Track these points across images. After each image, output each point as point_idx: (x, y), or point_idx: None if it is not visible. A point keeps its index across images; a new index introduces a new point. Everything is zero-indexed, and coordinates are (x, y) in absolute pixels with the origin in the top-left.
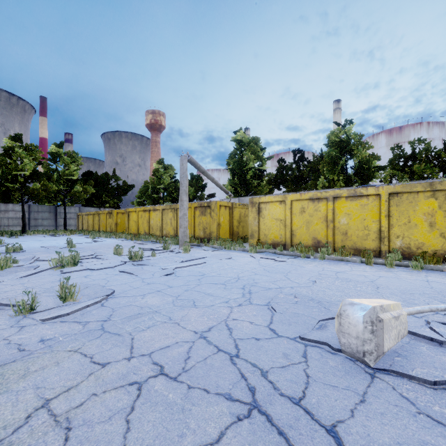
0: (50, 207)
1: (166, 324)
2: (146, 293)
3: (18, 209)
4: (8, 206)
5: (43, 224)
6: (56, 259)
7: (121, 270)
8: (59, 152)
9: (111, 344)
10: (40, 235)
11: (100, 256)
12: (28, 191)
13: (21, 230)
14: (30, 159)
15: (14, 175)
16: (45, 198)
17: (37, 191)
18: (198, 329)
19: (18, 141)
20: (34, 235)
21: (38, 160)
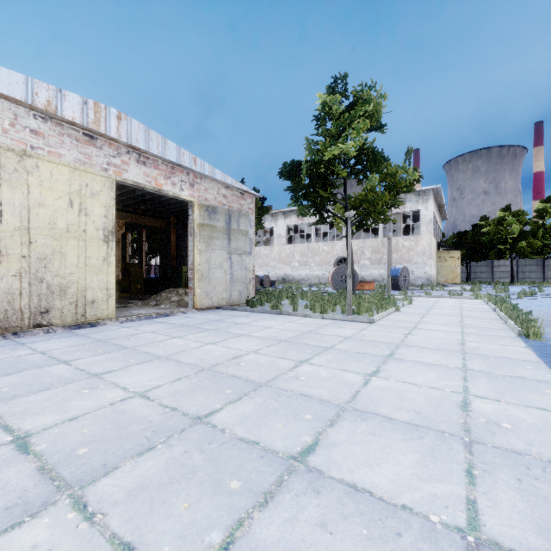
0: (537, 260)
1: (542, 302)
2: (550, 301)
3: (507, 264)
4: (499, 262)
5: (530, 276)
6: (522, 291)
7: (550, 297)
8: (545, 208)
9: (524, 302)
10: (525, 286)
11: (550, 294)
12: (515, 250)
13: (509, 281)
14: (516, 224)
15: (504, 239)
16: (530, 254)
17: (523, 248)
18: (550, 303)
19: (507, 211)
20: (519, 286)
21: (524, 222)
